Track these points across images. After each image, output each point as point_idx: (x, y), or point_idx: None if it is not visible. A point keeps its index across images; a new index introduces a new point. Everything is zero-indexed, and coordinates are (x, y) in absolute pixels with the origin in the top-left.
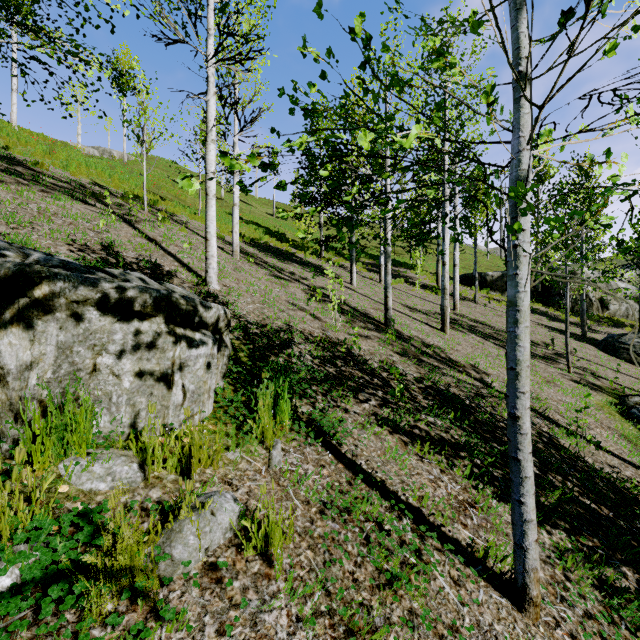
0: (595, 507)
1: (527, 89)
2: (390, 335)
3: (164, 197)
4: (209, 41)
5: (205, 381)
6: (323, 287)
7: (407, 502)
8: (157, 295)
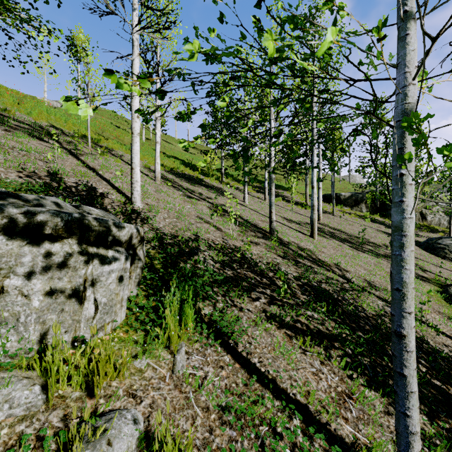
0: (443, 387)
1: (413, 27)
2: (274, 242)
3: (107, 137)
4: (134, 13)
5: (117, 293)
6: (223, 204)
7: (295, 399)
8: (69, 218)
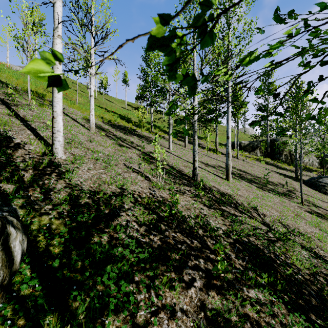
0: None
1: None
2: (199, 190)
3: None
4: None
5: None
6: (151, 152)
7: None
8: None
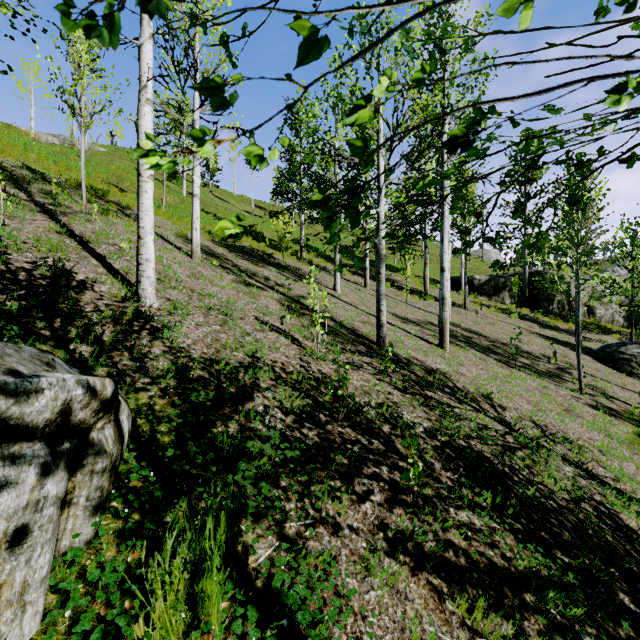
0: None
1: None
2: (387, 363)
3: (125, 189)
4: None
5: (2, 582)
6: (303, 296)
7: None
8: None
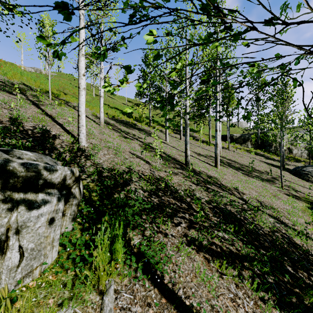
0: None
1: None
2: (189, 172)
3: (66, 93)
4: None
5: (47, 235)
6: (151, 143)
7: None
8: None
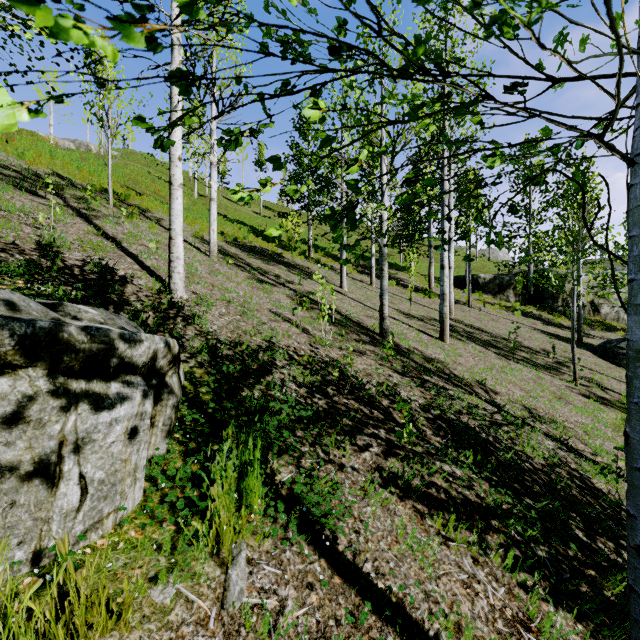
0: None
1: None
2: (388, 350)
3: (141, 192)
4: None
5: (126, 459)
6: (311, 292)
7: None
8: (27, 331)
